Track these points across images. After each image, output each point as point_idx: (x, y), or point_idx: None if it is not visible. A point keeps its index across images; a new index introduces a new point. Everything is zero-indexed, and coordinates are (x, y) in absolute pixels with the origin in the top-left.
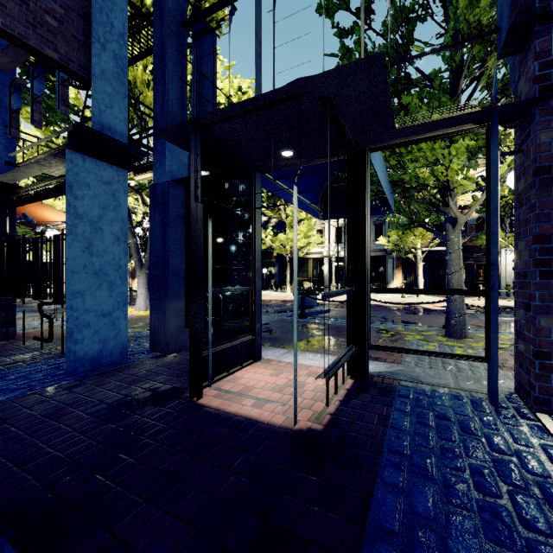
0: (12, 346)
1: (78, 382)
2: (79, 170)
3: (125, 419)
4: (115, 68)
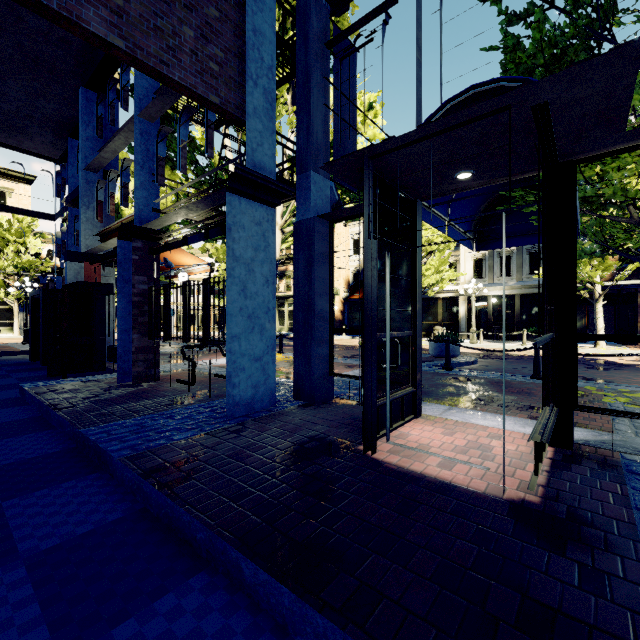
0: (161, 387)
1: (239, 426)
2: (236, 212)
3: (305, 467)
4: (265, 104)
